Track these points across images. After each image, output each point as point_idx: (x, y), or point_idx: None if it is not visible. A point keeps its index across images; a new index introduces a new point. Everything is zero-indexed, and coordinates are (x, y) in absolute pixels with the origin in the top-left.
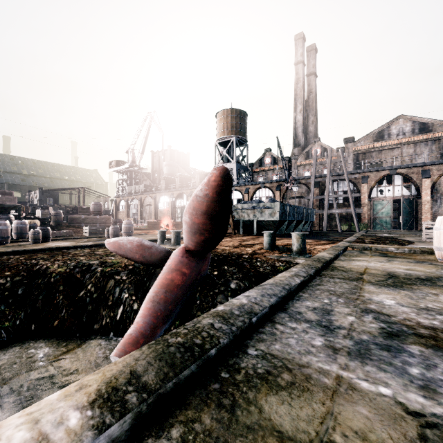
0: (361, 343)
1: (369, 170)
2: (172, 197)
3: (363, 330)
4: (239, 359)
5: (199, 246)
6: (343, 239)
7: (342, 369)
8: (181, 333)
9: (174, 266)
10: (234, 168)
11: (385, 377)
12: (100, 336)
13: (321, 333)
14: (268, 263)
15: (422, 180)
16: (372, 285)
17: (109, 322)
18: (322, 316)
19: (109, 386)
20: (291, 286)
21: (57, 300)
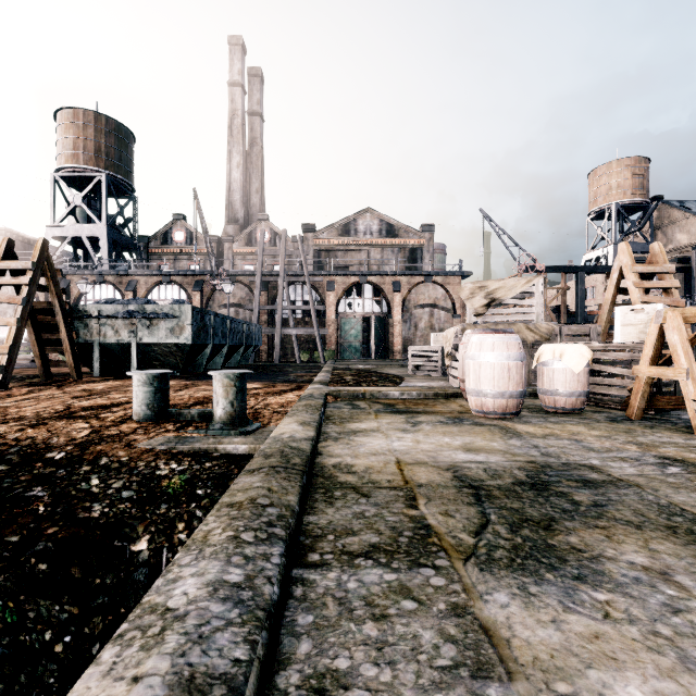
0: None
1: (336, 273)
2: None
3: None
4: None
5: None
6: (312, 377)
7: None
8: None
9: None
10: (102, 237)
11: None
12: None
13: None
14: (132, 471)
15: (394, 294)
16: (492, 579)
17: None
18: None
19: None
20: None
21: None
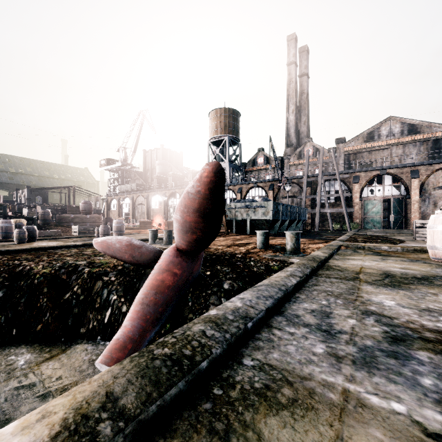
0: (366, 350)
1: (360, 170)
2: (165, 196)
3: (366, 334)
4: (233, 371)
5: (191, 245)
6: (336, 238)
7: (348, 381)
8: (169, 343)
9: (165, 266)
10: (227, 167)
11: (396, 390)
12: (87, 341)
13: (322, 339)
14: (262, 262)
15: (411, 180)
16: (369, 285)
17: (96, 325)
18: (321, 319)
19: (78, 413)
20: (288, 287)
21: (41, 302)
